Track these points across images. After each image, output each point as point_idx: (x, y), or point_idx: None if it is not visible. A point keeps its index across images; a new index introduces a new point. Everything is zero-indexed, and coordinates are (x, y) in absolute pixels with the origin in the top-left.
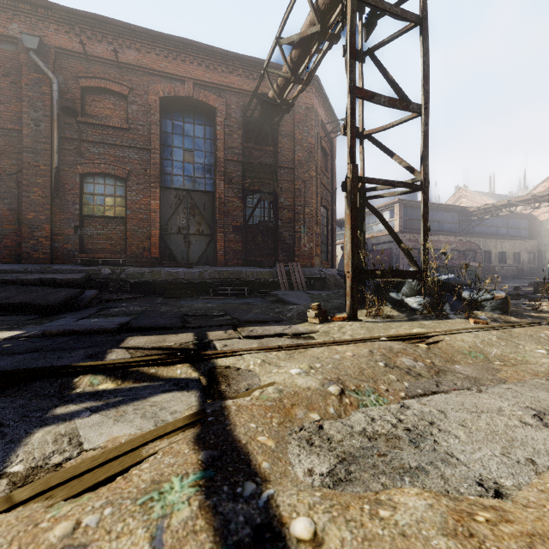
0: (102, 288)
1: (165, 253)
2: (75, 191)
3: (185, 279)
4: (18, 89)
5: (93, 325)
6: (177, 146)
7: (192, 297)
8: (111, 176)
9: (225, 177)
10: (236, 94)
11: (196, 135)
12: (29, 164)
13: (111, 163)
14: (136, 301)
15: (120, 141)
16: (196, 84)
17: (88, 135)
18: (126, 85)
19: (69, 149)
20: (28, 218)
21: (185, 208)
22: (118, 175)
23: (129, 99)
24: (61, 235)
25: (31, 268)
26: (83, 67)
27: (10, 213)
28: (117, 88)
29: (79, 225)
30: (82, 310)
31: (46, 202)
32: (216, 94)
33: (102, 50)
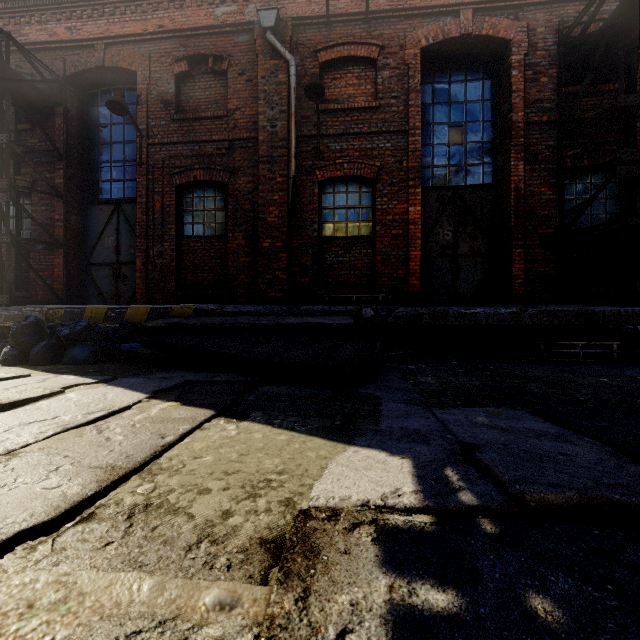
0: (355, 338)
1: (421, 286)
2: (313, 206)
3: (480, 325)
4: (253, 87)
5: (582, 463)
6: (440, 121)
7: (502, 357)
8: (355, 179)
9: (524, 153)
10: (545, 8)
11: (468, 98)
12: (265, 177)
13: (355, 160)
14: (418, 361)
15: (367, 127)
16: (475, 12)
17: (328, 128)
18: (375, 43)
19: (306, 151)
20: (264, 246)
21: (451, 215)
22: (365, 176)
23: (379, 64)
24: (297, 266)
25: (277, 310)
26: (322, 36)
27: (246, 242)
28: (364, 52)
29: (317, 251)
30: (375, 377)
31: (283, 224)
32: (509, 18)
33: (345, 3)
